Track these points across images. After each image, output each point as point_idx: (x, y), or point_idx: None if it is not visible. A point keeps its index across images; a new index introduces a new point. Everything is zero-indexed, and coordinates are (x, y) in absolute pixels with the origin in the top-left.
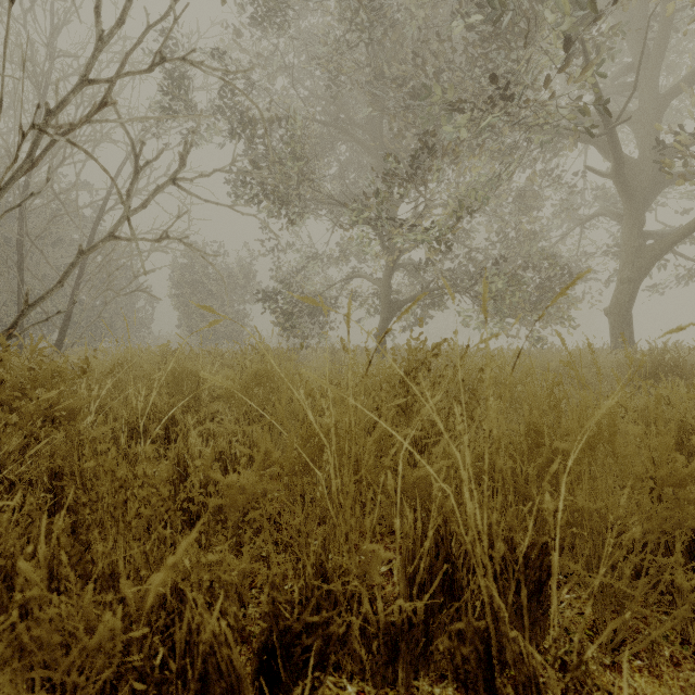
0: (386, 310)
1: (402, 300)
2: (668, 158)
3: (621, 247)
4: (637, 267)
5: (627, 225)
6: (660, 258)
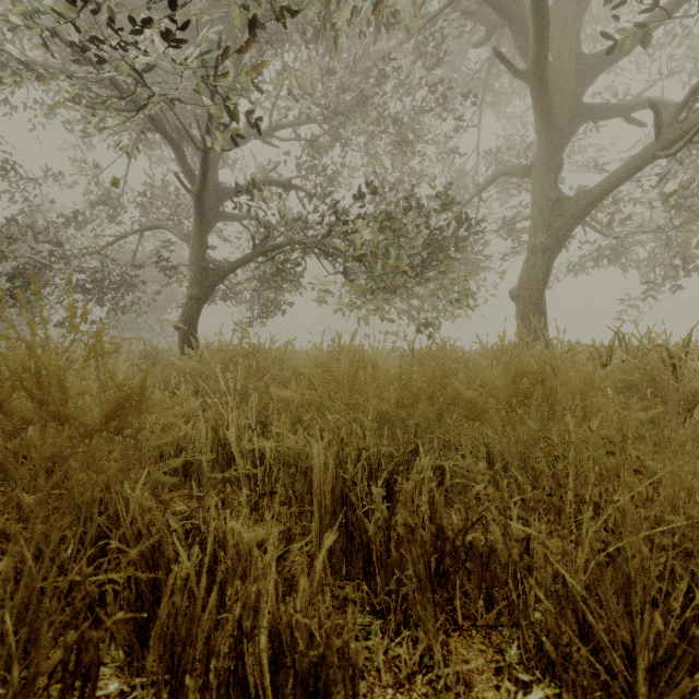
0: (195, 282)
1: (224, 267)
2: (592, 74)
3: (532, 201)
4: (555, 229)
5: (541, 168)
6: (585, 216)
